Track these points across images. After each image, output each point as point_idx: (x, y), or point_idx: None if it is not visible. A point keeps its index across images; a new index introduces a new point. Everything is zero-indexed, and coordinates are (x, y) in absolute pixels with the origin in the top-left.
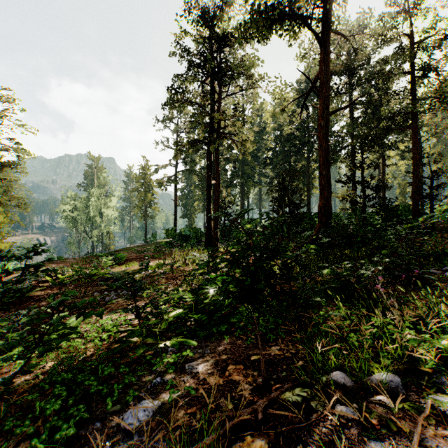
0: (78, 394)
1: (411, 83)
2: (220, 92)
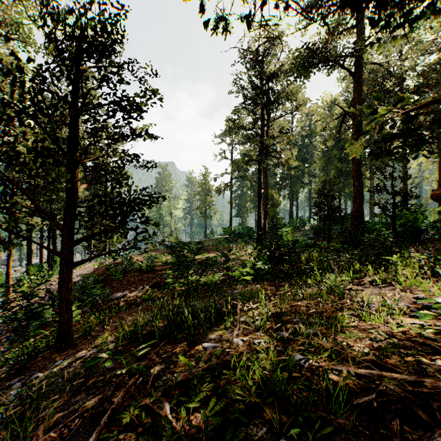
0: None
1: None
2: (268, 119)
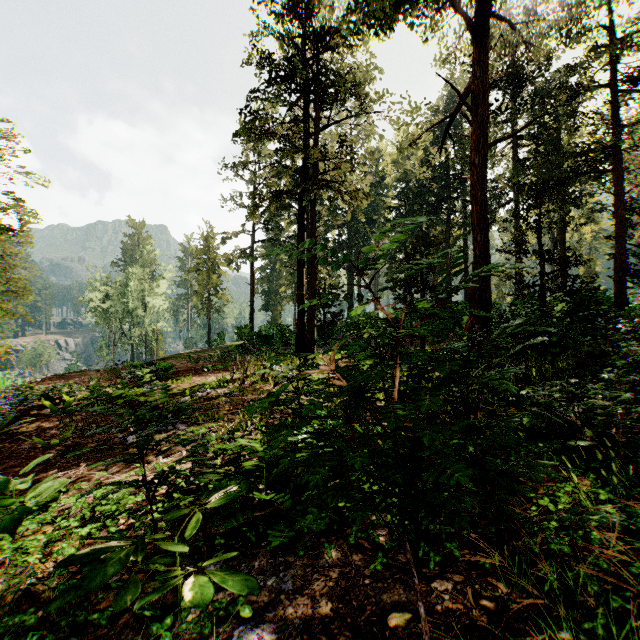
0: None
1: (613, 100)
2: (317, 118)
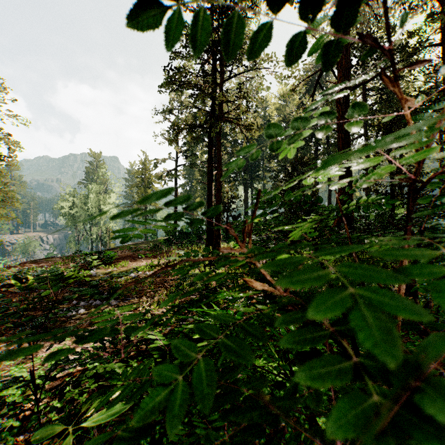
0: None
1: (443, 56)
2: (222, 72)
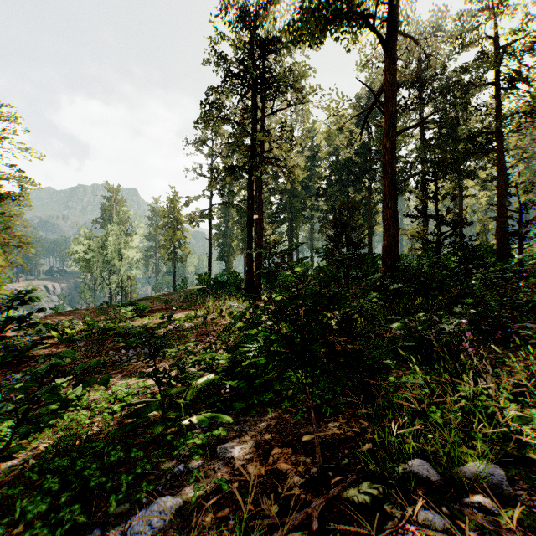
0: (76, 487)
1: (496, 97)
2: (263, 108)
